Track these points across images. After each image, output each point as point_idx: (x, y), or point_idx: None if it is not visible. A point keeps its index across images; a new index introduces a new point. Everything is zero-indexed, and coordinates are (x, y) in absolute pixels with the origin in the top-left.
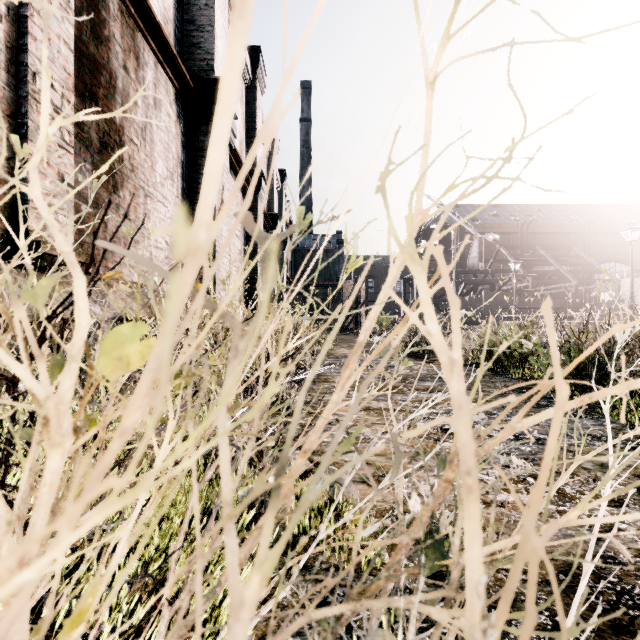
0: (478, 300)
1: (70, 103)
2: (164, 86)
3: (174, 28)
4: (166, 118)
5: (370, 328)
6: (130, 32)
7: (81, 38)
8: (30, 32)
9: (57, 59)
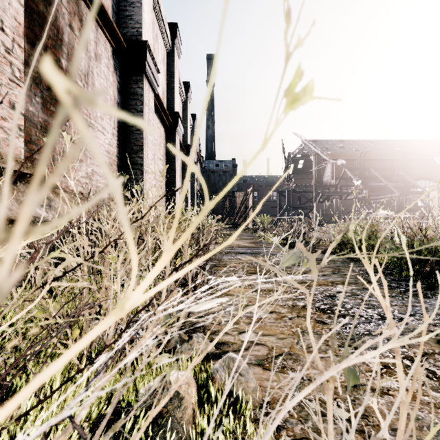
0: (331, 206)
1: (20, 47)
2: (103, 45)
3: (112, 3)
4: (105, 69)
5: None
6: None
7: None
8: None
9: (8, 10)
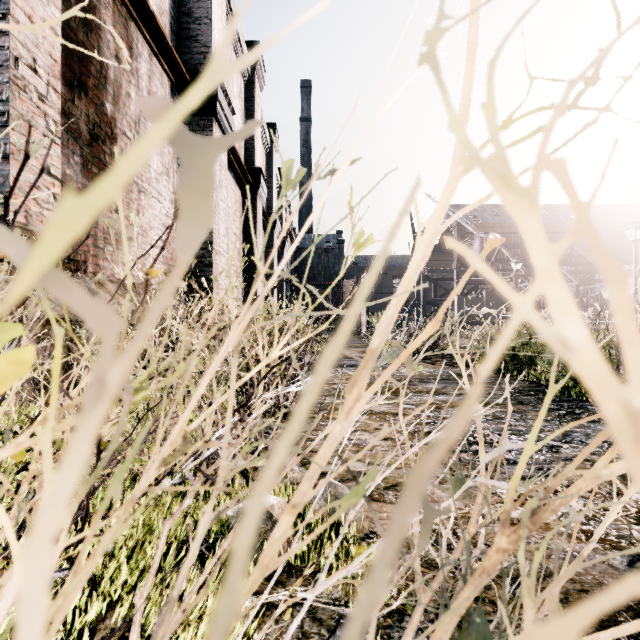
0: (479, 300)
1: (56, 91)
2: (159, 79)
3: (170, 20)
4: None
5: (387, 329)
6: (123, 21)
7: (69, 24)
8: (12, 14)
9: (42, 44)
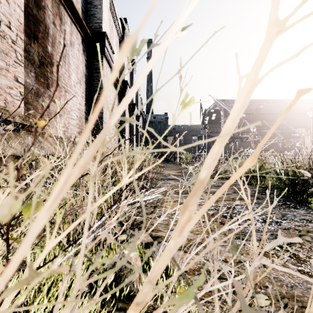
0: (235, 146)
1: (21, 39)
2: (76, 35)
3: (81, 6)
4: (77, 52)
5: (213, 163)
6: (57, 5)
7: (28, 5)
8: None
9: (13, 14)
